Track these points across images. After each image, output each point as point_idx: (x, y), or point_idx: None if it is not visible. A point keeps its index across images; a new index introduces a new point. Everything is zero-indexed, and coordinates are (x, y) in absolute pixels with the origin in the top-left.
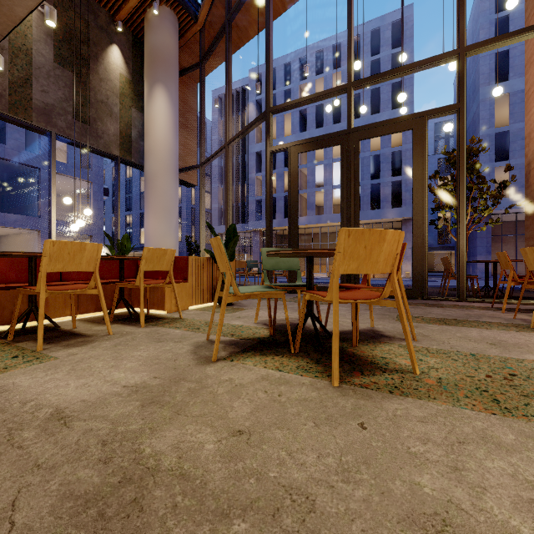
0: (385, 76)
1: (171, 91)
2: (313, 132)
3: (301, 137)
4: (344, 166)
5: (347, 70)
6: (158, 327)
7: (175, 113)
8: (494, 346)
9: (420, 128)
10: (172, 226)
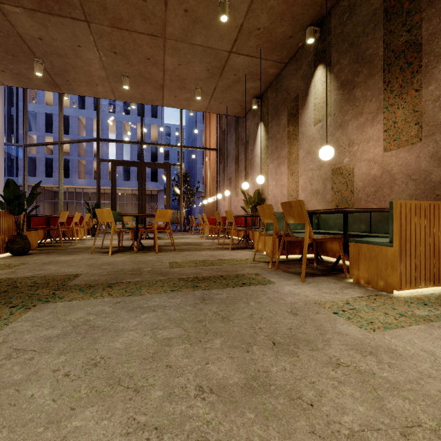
0: (156, 145)
1: (0, 87)
2: (91, 112)
3: (80, 113)
4: (140, 177)
5: (141, 136)
6: (93, 240)
7: (3, 104)
8: (183, 236)
9: (168, 169)
10: (1, 189)
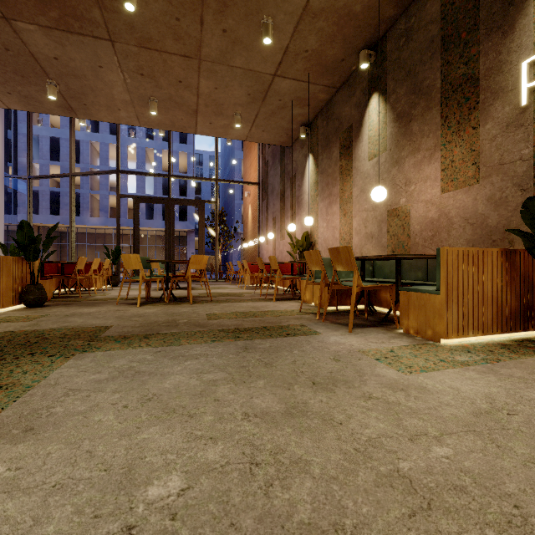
0: (187, 178)
1: None
2: (107, 136)
3: (93, 137)
4: (167, 216)
5: (169, 168)
6: (114, 290)
7: (3, 128)
8: (219, 286)
9: (202, 206)
10: (0, 230)
